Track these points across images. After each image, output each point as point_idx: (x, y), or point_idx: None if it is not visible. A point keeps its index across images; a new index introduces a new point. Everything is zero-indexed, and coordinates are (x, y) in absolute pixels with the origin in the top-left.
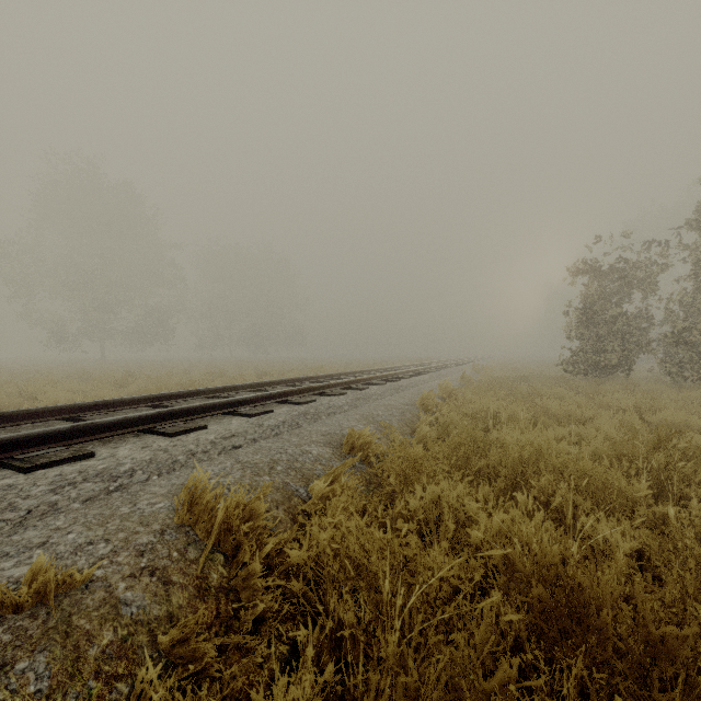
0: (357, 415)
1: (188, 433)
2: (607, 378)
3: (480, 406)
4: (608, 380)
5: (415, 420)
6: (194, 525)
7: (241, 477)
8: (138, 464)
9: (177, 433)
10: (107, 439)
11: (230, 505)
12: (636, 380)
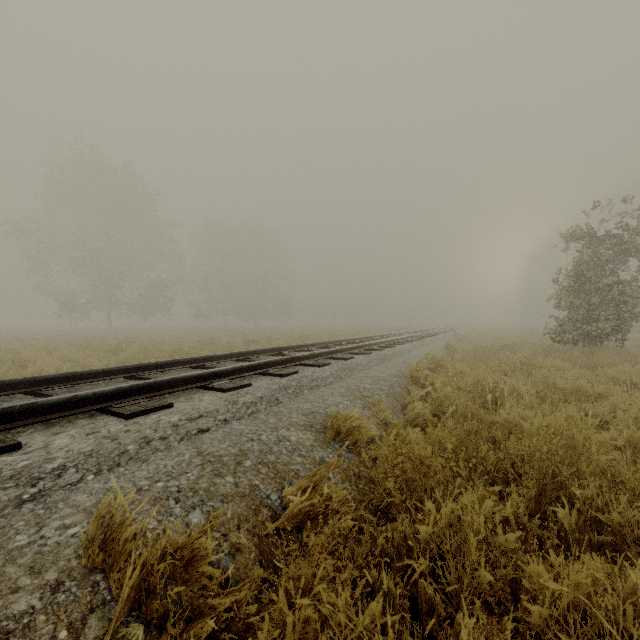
0: (342, 389)
1: (149, 413)
2: (596, 347)
3: (475, 379)
4: (598, 350)
5: (405, 393)
6: (108, 571)
7: (197, 478)
8: (72, 459)
9: (135, 414)
10: (54, 421)
11: (151, 555)
12: (630, 350)
